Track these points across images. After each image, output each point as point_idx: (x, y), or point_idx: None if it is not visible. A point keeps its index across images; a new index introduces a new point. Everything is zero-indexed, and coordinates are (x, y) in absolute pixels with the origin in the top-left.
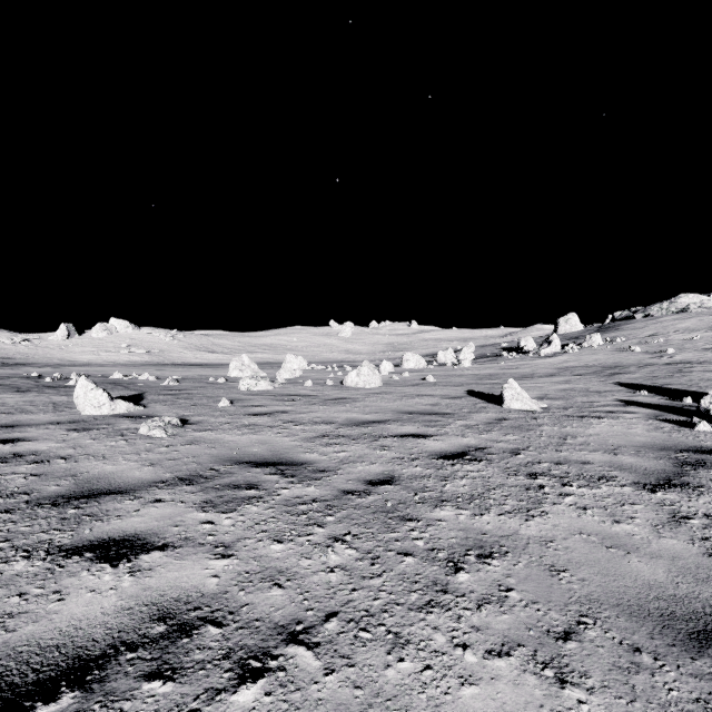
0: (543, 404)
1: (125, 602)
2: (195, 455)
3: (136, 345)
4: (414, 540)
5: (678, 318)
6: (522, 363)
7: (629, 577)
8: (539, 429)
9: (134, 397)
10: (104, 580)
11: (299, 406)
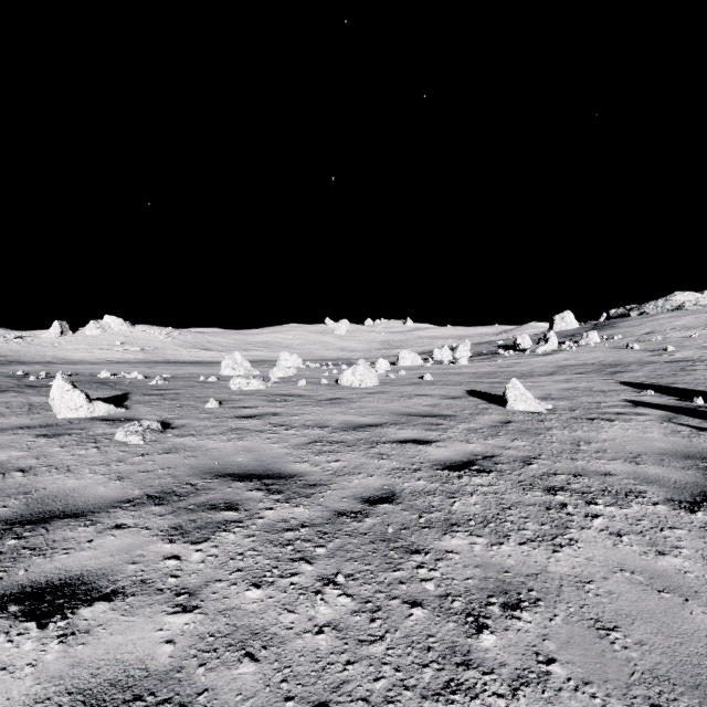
0: (548, 405)
1: (42, 688)
2: (171, 466)
3: (130, 343)
4: (422, 581)
5: (673, 316)
6: (519, 361)
7: (698, 639)
8: (548, 434)
9: (117, 398)
10: (23, 649)
11: (292, 407)
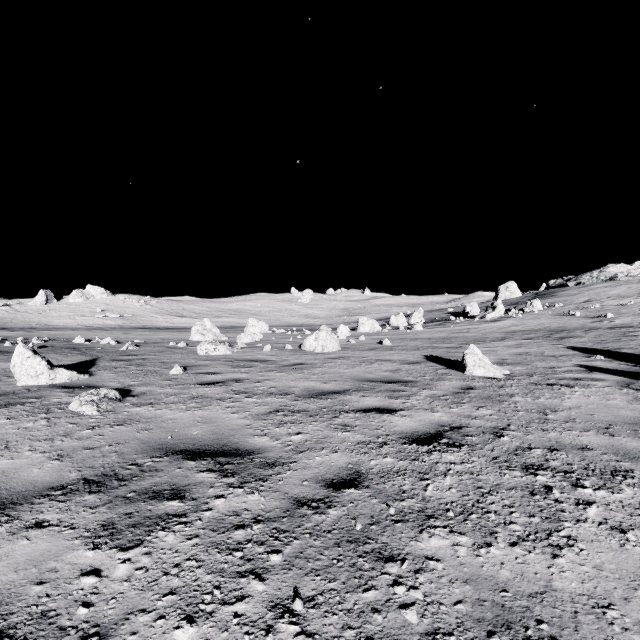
0: (505, 370)
1: None
2: (120, 441)
3: (110, 310)
4: (401, 608)
5: (608, 286)
6: (470, 327)
7: None
8: (511, 401)
9: (85, 364)
10: None
11: (255, 373)
